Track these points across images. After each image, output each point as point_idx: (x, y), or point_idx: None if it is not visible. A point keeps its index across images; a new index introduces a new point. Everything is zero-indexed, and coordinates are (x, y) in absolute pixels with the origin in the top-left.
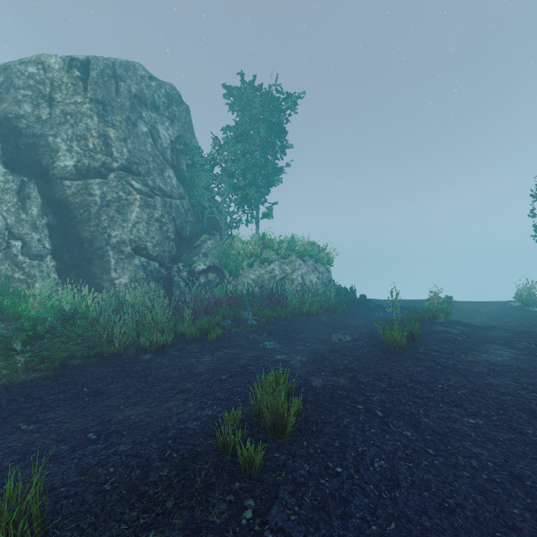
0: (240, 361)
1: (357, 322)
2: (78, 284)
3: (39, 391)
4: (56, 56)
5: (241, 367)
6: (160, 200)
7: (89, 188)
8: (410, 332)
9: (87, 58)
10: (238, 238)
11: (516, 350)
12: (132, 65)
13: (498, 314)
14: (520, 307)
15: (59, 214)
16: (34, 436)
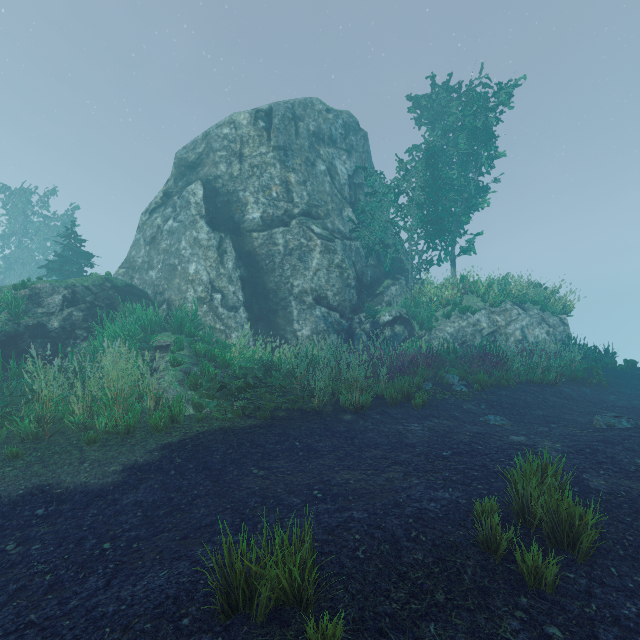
0: (460, 436)
1: (630, 401)
2: (268, 336)
3: (259, 438)
4: (244, 112)
5: (464, 444)
6: (340, 244)
7: (273, 238)
8: None
9: (270, 106)
10: (429, 282)
11: None
12: (309, 101)
13: None
14: None
15: (249, 266)
16: (266, 482)
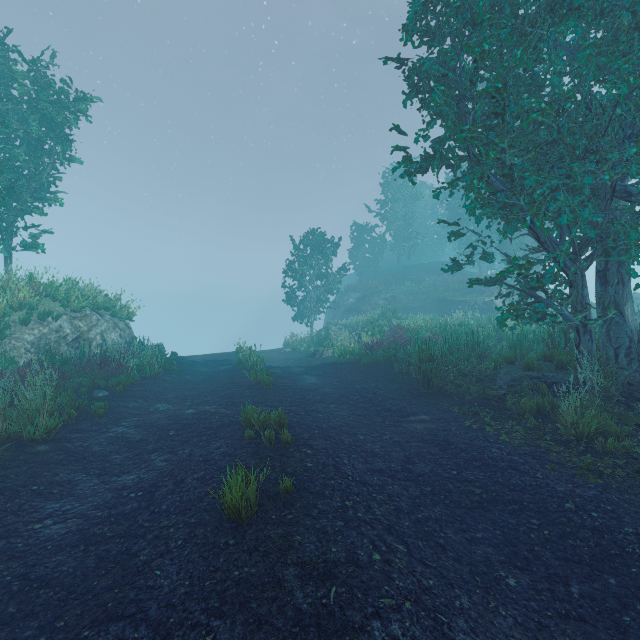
0: (162, 422)
1: (198, 378)
2: None
3: None
4: None
5: (173, 424)
6: None
7: None
8: (266, 374)
9: None
10: None
11: (315, 376)
12: None
13: (283, 358)
14: (291, 352)
15: None
16: (72, 522)
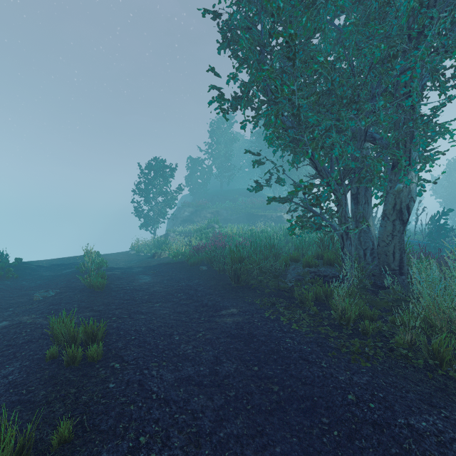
0: None
1: (36, 282)
2: None
3: None
4: None
5: None
6: None
7: None
8: (102, 277)
9: None
10: None
11: (150, 275)
12: None
13: (128, 259)
14: (136, 254)
15: None
16: None
